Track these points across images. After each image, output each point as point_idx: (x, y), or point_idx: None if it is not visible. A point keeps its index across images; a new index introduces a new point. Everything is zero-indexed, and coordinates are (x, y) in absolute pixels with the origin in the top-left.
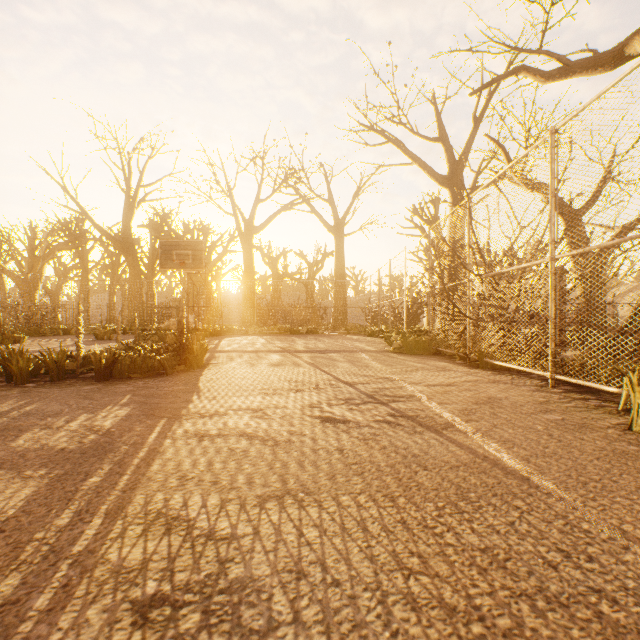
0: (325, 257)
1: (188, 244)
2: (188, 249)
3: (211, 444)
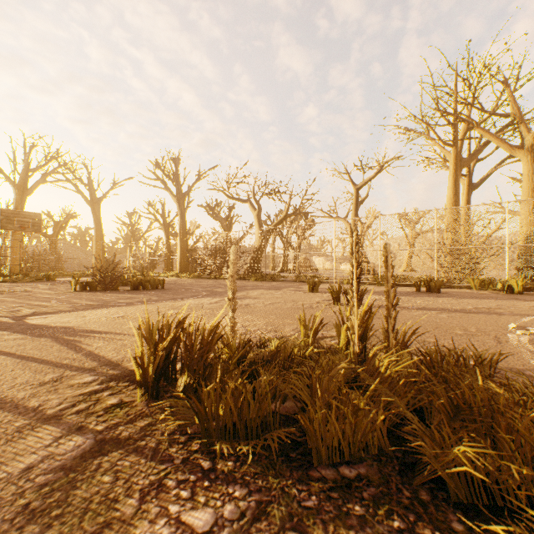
0: (70, 218)
1: (28, 214)
2: (28, 218)
3: (215, 284)
